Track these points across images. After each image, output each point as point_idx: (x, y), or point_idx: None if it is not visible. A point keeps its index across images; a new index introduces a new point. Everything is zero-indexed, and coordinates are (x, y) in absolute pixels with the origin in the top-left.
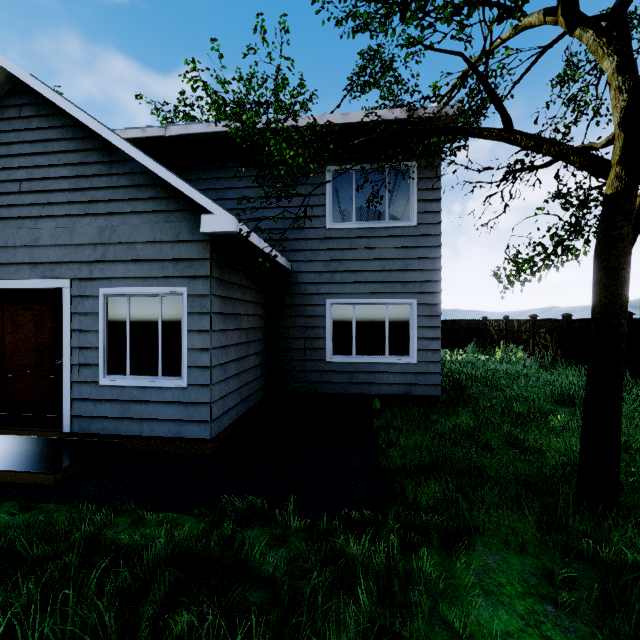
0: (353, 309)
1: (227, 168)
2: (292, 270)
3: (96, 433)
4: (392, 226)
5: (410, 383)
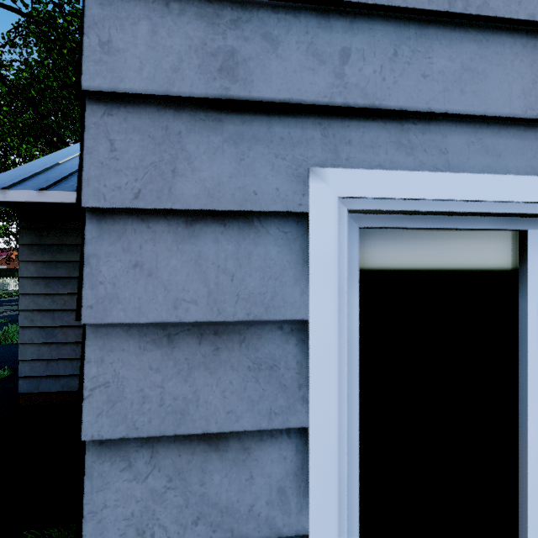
0: None
1: None
2: None
3: None
4: None
5: None
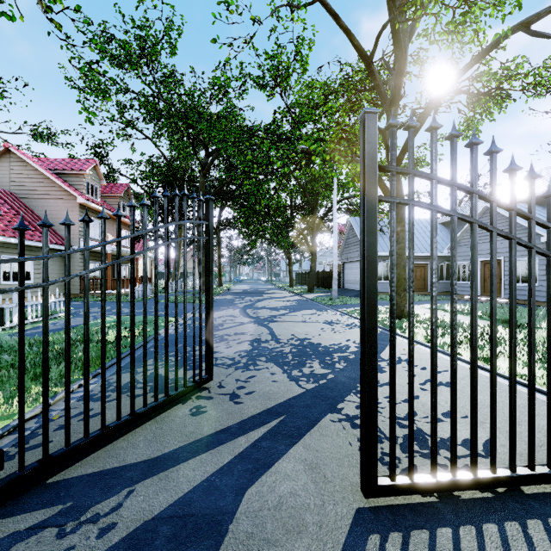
0: None
1: None
2: None
3: None
4: None
5: None
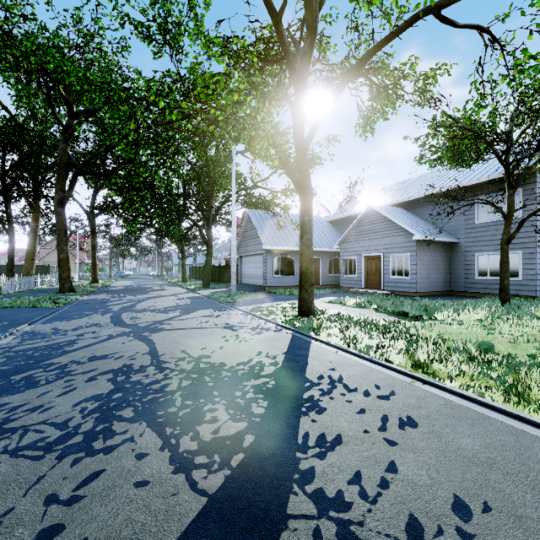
0: (488, 257)
1: (432, 205)
2: (459, 242)
3: (389, 290)
4: None
5: (518, 289)
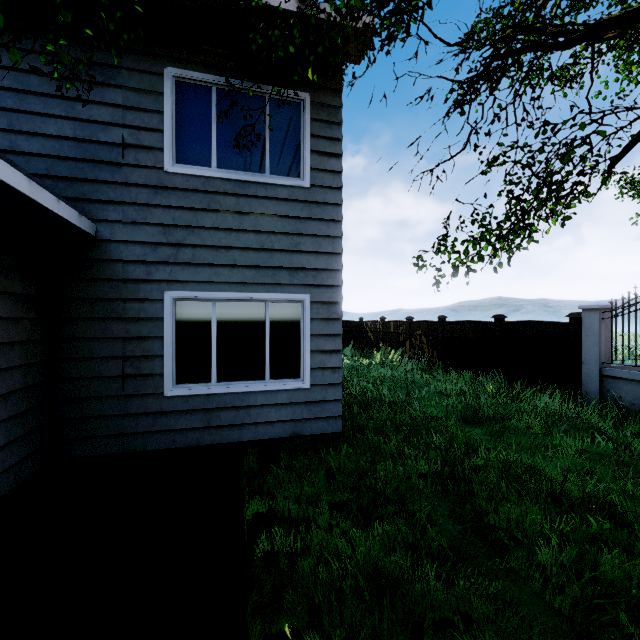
0: (213, 308)
1: None
2: (98, 236)
3: None
4: (275, 183)
5: (301, 418)
